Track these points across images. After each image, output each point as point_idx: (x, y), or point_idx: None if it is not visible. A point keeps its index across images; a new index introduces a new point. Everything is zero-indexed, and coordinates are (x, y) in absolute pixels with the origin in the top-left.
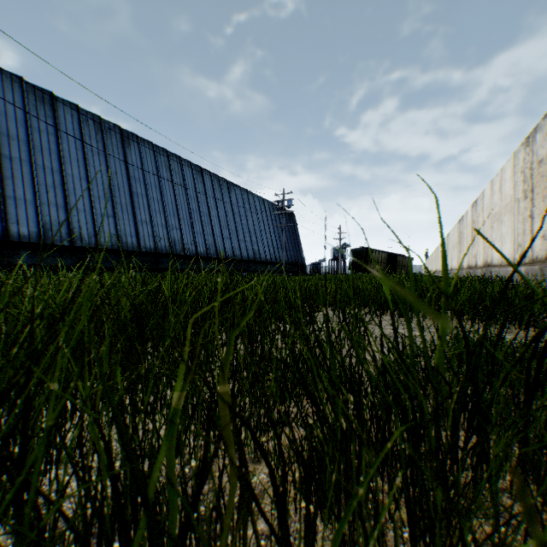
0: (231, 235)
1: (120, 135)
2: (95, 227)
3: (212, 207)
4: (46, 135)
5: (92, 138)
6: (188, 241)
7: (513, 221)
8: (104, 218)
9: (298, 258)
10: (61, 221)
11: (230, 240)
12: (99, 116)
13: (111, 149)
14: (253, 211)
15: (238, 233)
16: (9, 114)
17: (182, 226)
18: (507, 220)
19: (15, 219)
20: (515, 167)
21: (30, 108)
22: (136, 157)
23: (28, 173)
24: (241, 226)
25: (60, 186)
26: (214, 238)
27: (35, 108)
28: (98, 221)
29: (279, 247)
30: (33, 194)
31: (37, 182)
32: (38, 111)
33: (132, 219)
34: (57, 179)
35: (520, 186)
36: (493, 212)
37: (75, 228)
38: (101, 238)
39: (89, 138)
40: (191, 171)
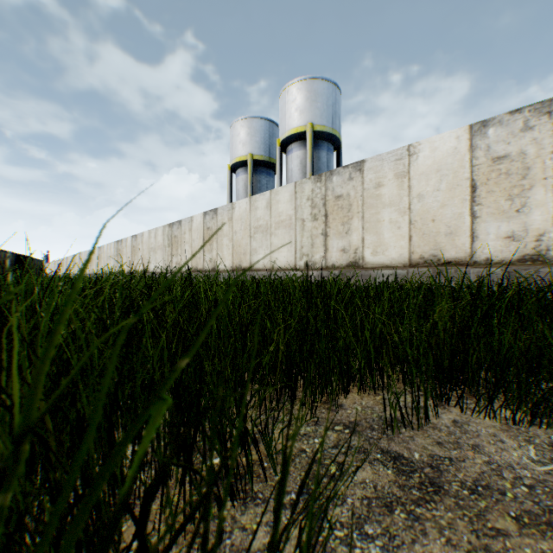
0: None
1: None
2: None
3: None
4: None
5: None
6: None
7: (163, 254)
8: None
9: None
10: None
11: None
12: None
13: None
14: None
15: None
16: None
17: None
18: (160, 253)
19: None
20: (165, 232)
21: None
22: None
23: None
24: None
25: None
26: None
27: None
28: None
29: None
30: None
31: None
32: None
33: None
34: None
35: (167, 241)
36: (151, 246)
37: None
38: None
39: None
40: None
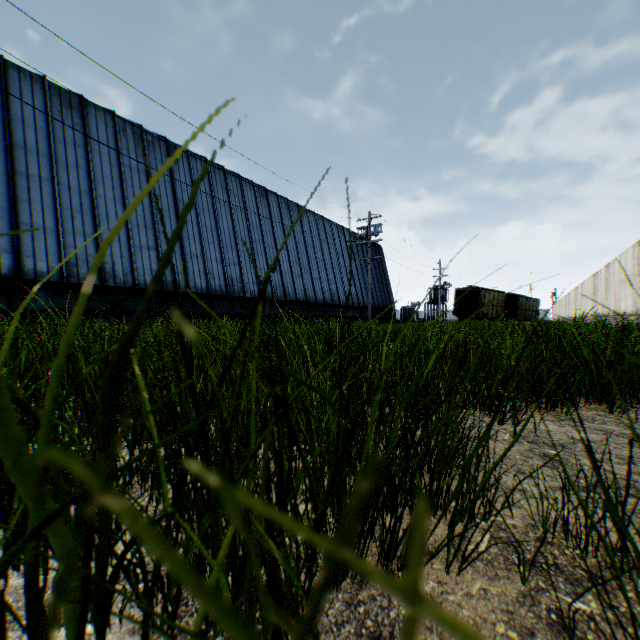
0: (302, 272)
1: (165, 148)
2: (132, 262)
3: (279, 237)
4: (73, 148)
5: (131, 152)
6: (249, 279)
7: None
8: (144, 251)
9: (386, 301)
10: (90, 255)
11: (301, 278)
12: (140, 125)
13: (154, 165)
14: (330, 242)
15: (312, 270)
16: (27, 121)
17: (241, 261)
18: None
19: (31, 251)
20: None
21: (53, 115)
22: (185, 176)
23: (49, 194)
24: (315, 261)
25: (89, 211)
26: (281, 275)
27: (60, 115)
28: (136, 255)
29: (363, 287)
30: (55, 220)
31: (59, 205)
32: (64, 118)
33: (178, 252)
34: (86, 201)
35: None
36: None
37: (107, 263)
38: (139, 275)
39: (126, 151)
40: (254, 193)
